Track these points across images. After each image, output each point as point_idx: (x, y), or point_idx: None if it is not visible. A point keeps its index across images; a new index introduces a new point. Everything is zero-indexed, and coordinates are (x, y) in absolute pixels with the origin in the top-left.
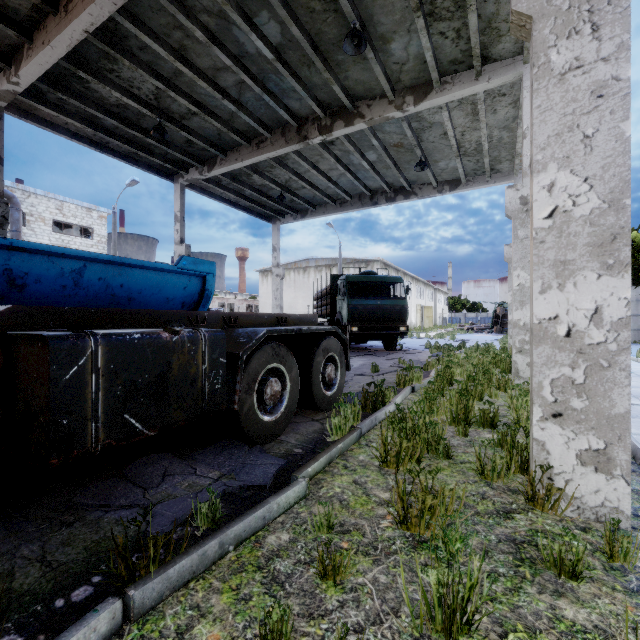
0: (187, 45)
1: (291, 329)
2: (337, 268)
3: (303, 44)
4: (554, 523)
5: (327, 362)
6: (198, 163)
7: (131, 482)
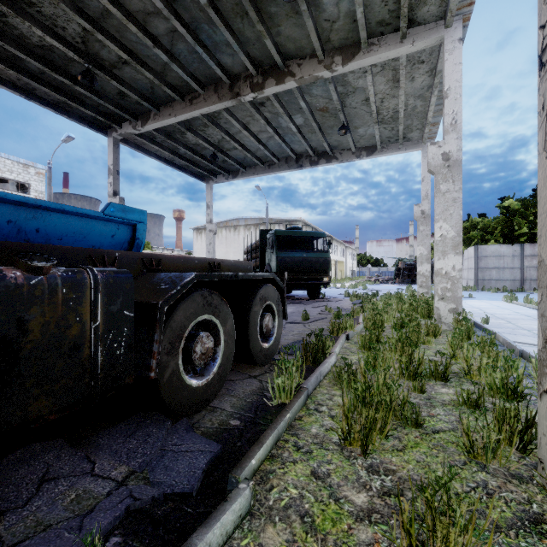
0: None
1: (226, 274)
2: (264, 227)
3: None
4: None
5: (264, 311)
6: (131, 117)
7: None
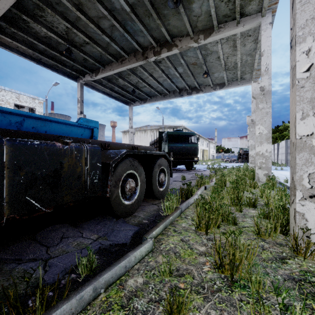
0: (83, 2)
1: (141, 151)
2: (161, 130)
3: (146, 2)
4: (314, 265)
5: (160, 172)
6: (90, 71)
7: (39, 243)
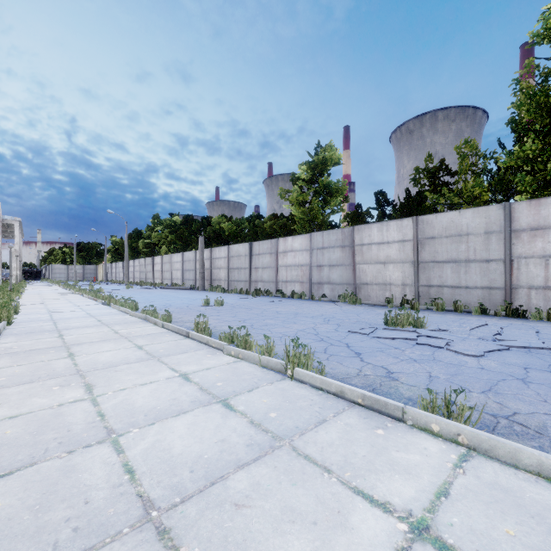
0: None
1: None
2: None
3: None
4: None
5: None
6: None
7: None
